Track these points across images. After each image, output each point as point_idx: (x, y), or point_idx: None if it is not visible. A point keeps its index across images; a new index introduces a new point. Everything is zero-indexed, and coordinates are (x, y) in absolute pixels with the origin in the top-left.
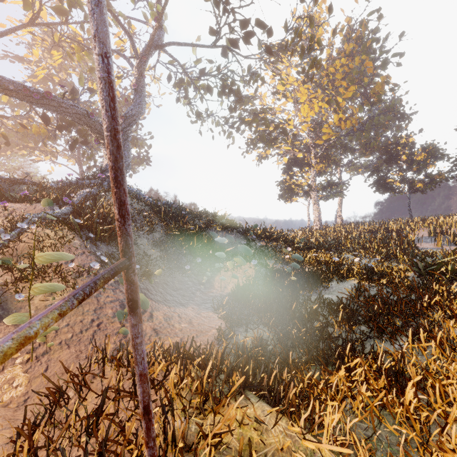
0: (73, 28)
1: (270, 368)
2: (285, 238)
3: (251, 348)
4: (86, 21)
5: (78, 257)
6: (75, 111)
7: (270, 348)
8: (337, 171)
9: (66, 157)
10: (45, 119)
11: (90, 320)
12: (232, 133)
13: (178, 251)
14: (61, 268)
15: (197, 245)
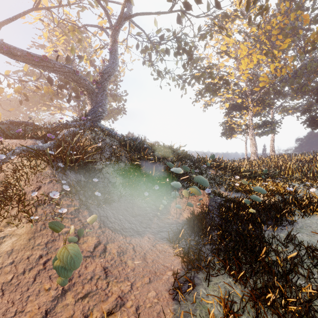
0: (67, 12)
1: None
2: (231, 167)
3: None
4: (75, 3)
5: (45, 185)
6: (65, 70)
7: None
8: (270, 113)
9: (70, 110)
10: (50, 81)
11: (38, 256)
12: (185, 85)
13: (139, 179)
14: (27, 196)
15: (155, 173)
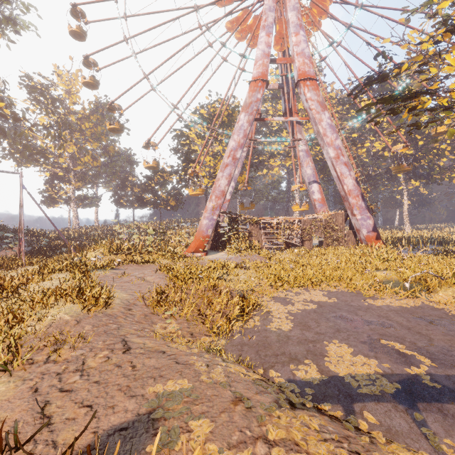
0: None
1: None
2: (44, 235)
3: None
4: None
5: None
6: None
7: None
8: (94, 187)
9: None
10: None
11: None
12: None
13: None
14: None
15: None
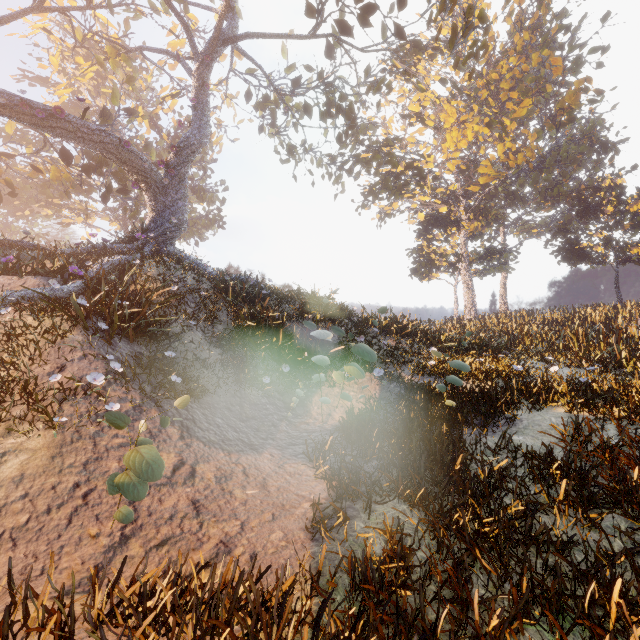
0: (103, 19)
1: (430, 633)
2: (425, 332)
3: (381, 562)
4: (120, 4)
5: (74, 363)
6: (102, 139)
7: (420, 556)
8: (499, 233)
9: (106, 218)
10: (65, 157)
11: (71, 484)
12: (341, 176)
13: (254, 353)
14: (40, 382)
15: (284, 343)
